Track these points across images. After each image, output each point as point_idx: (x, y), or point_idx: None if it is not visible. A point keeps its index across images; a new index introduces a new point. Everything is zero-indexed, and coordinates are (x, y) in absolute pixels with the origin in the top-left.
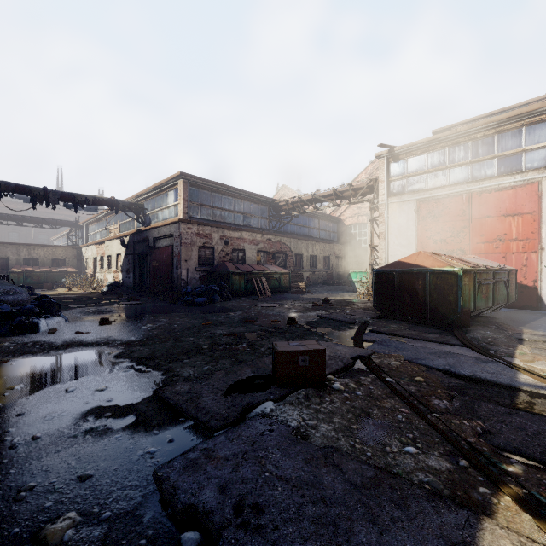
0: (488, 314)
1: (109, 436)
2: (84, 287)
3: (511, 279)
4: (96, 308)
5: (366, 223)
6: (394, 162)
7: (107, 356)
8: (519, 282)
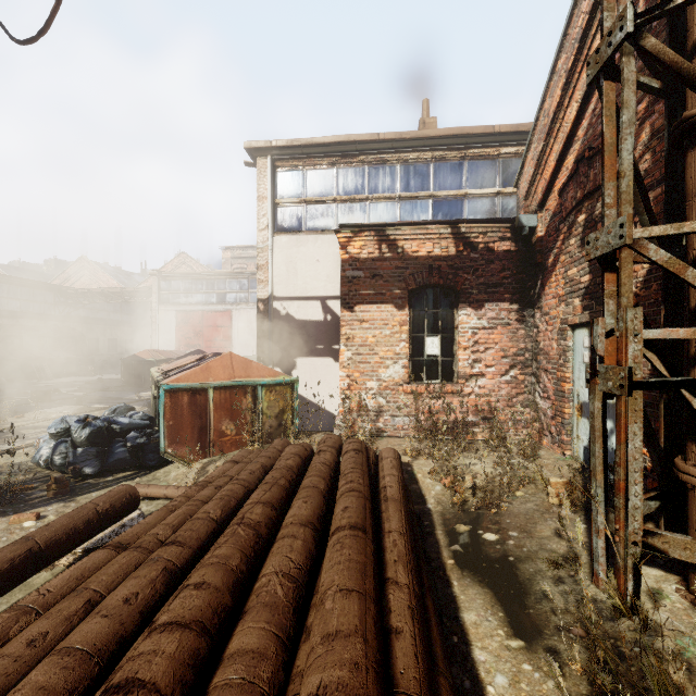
0: None
1: None
2: None
3: None
4: None
5: None
6: (163, 281)
7: None
8: None
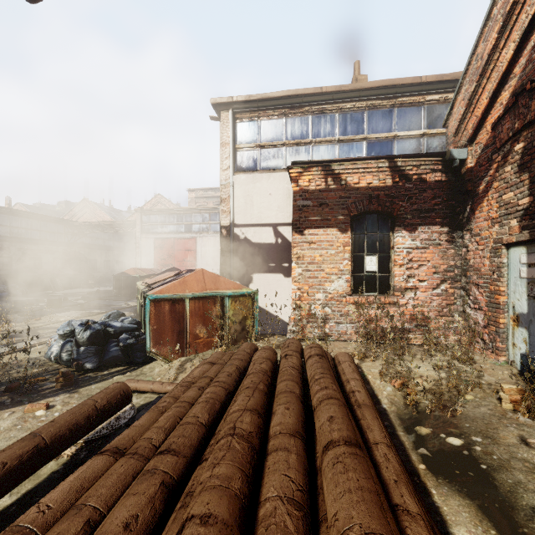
0: None
1: None
2: None
3: None
4: None
5: None
6: (145, 215)
7: None
8: None
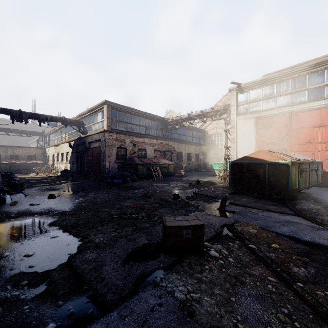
0: (304, 191)
1: (18, 308)
2: (46, 173)
3: (319, 168)
4: (50, 186)
5: (221, 133)
6: (241, 93)
7: (45, 223)
8: (323, 170)
